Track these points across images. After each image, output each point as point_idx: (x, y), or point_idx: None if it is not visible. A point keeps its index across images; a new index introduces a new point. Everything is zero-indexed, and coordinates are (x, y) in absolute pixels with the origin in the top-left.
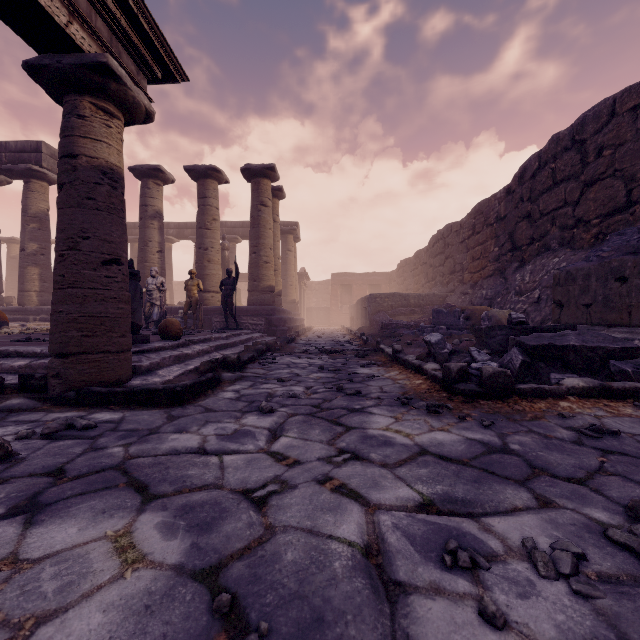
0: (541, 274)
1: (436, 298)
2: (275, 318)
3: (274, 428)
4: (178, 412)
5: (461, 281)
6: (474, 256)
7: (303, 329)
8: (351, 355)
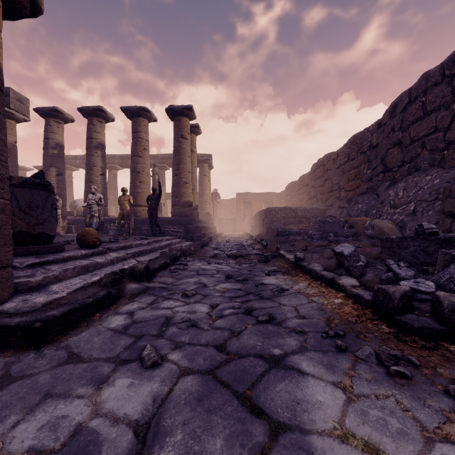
0: (414, 190)
1: (318, 211)
2: (192, 227)
3: (147, 417)
4: (22, 366)
5: (338, 198)
6: (349, 178)
7: (215, 235)
8: (255, 260)
